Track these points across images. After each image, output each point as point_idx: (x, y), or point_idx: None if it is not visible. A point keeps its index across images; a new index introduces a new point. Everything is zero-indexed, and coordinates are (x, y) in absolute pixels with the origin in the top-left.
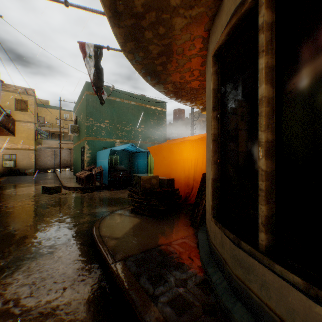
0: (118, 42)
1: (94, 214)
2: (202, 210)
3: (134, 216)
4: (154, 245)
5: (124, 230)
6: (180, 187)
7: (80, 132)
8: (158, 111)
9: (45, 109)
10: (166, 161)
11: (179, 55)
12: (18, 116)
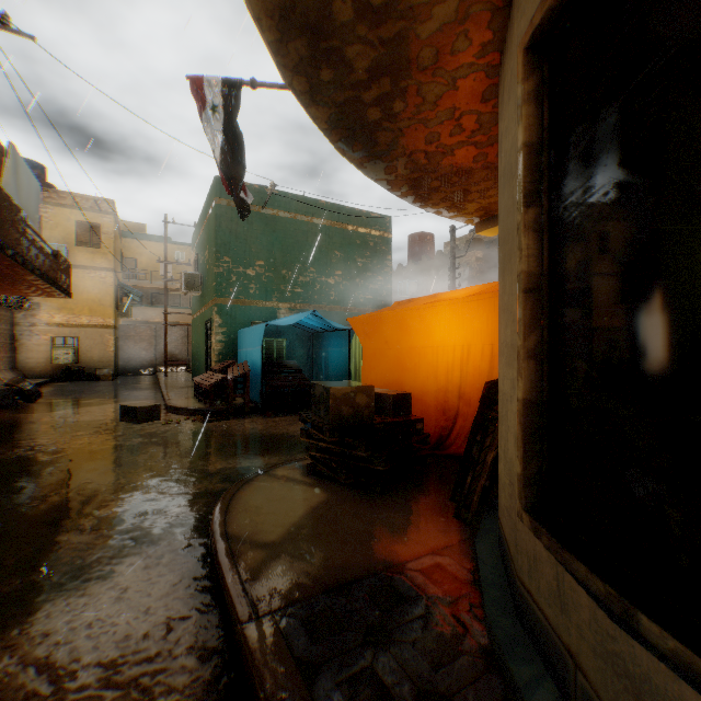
0: (267, 42)
1: (223, 474)
2: (484, 477)
3: (314, 483)
4: (358, 571)
5: (285, 522)
6: (425, 415)
7: (204, 287)
8: (374, 238)
9: (138, 243)
10: (391, 351)
11: (425, 70)
12: (82, 258)
